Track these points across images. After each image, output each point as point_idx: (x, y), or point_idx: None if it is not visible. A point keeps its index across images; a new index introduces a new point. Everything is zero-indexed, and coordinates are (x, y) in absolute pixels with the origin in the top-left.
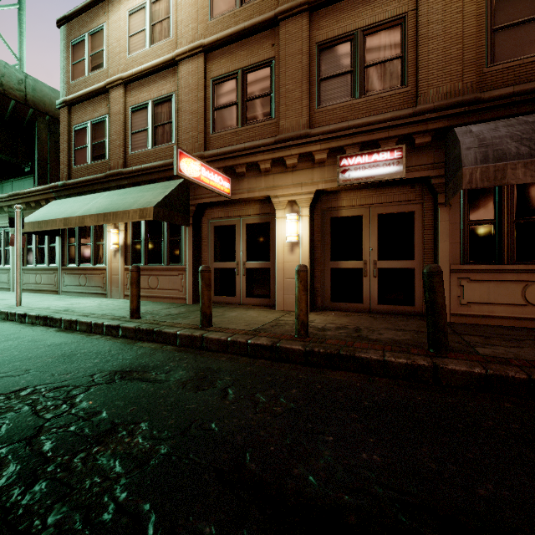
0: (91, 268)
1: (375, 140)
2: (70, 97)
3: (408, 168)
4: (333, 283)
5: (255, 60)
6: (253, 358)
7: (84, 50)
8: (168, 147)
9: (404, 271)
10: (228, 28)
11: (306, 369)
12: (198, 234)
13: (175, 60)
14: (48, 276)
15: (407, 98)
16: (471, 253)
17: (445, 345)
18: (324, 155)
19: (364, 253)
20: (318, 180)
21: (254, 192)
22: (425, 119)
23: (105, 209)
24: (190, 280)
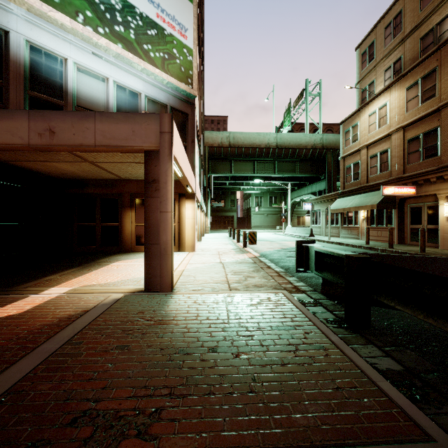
0: (352, 227)
1: None
2: (344, 155)
3: None
4: None
5: (429, 128)
6: None
7: (349, 134)
8: (386, 173)
9: None
10: (414, 117)
11: None
12: (401, 212)
13: (389, 135)
14: (335, 230)
15: None
16: None
17: None
18: None
19: None
20: None
21: (428, 192)
22: None
23: (358, 204)
24: (396, 233)
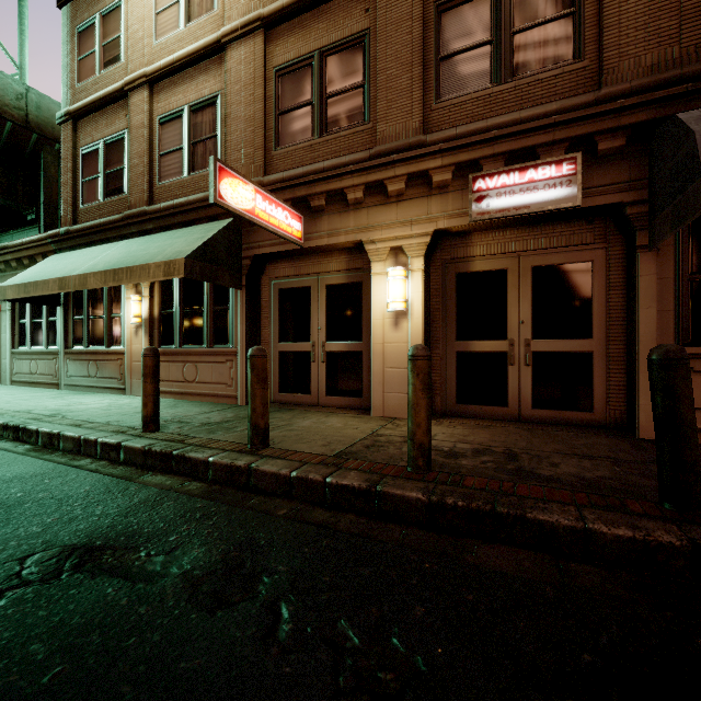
0: (104, 352)
1: (531, 146)
2: (75, 106)
3: (585, 190)
4: (460, 375)
5: (339, 35)
6: (335, 510)
7: (94, 38)
8: None
9: (575, 356)
10: None
11: (432, 540)
12: (255, 301)
13: (220, 43)
14: (46, 362)
15: (583, 78)
16: (695, 327)
17: (697, 498)
18: (448, 175)
19: (509, 328)
20: (437, 214)
21: (338, 236)
22: (617, 109)
23: (117, 263)
24: (242, 369)
